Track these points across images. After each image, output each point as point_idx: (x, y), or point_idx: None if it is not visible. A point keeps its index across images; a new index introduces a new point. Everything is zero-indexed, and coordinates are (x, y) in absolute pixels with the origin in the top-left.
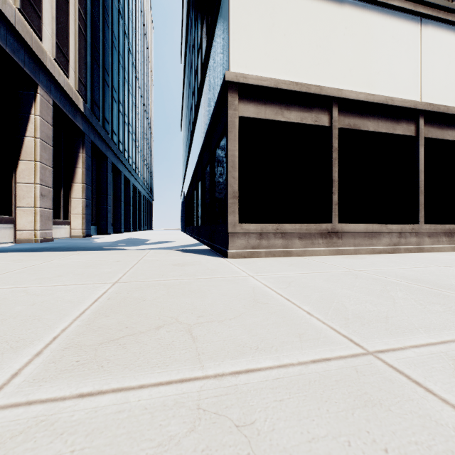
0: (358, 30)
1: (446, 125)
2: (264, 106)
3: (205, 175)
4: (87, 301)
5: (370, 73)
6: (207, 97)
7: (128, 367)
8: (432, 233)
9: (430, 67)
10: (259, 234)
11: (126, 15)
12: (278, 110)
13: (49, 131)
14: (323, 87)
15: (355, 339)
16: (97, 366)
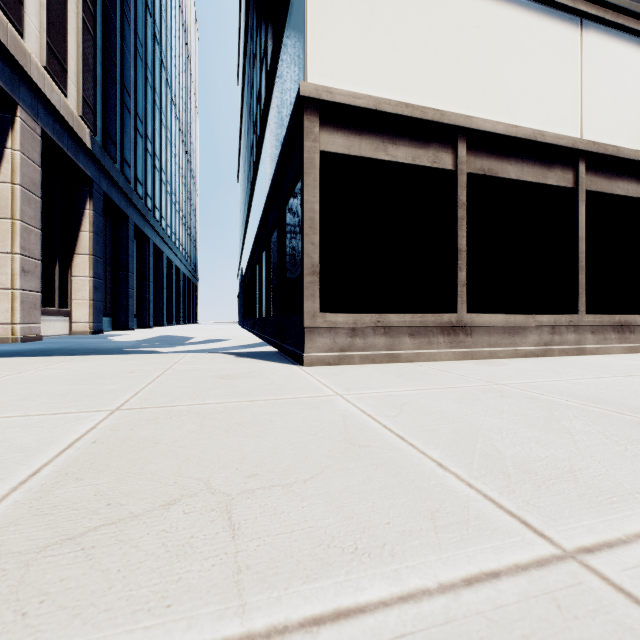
0: (495, 32)
1: (616, 174)
2: (359, 137)
3: (271, 243)
4: (52, 448)
5: (512, 95)
6: (274, 126)
7: (81, 613)
8: (597, 327)
9: (594, 91)
10: (350, 330)
11: (158, 12)
12: (379, 144)
13: (35, 174)
14: (445, 112)
15: (532, 521)
16: (12, 614)
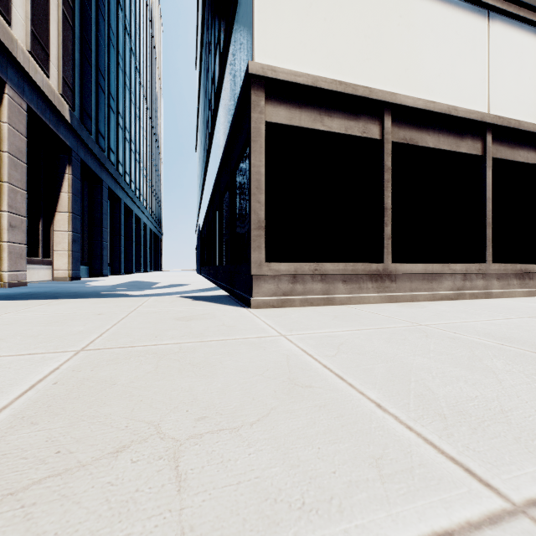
0: (415, 21)
1: (517, 144)
2: (299, 110)
3: (223, 203)
4: (14, 390)
5: (430, 75)
6: (226, 102)
7: None
8: (501, 275)
9: (499, 72)
10: (292, 277)
11: (128, 7)
12: (316, 116)
13: (21, 143)
14: (374, 89)
15: (475, 468)
16: None
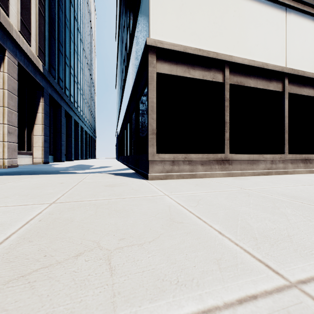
0: (243, 13)
1: (303, 84)
2: (176, 65)
3: (132, 119)
4: (18, 224)
5: (252, 45)
6: (134, 60)
7: None
8: (293, 161)
9: (292, 43)
10: (172, 162)
11: (76, 5)
12: (186, 69)
13: (15, 84)
14: (219, 53)
15: (271, 265)
16: None
